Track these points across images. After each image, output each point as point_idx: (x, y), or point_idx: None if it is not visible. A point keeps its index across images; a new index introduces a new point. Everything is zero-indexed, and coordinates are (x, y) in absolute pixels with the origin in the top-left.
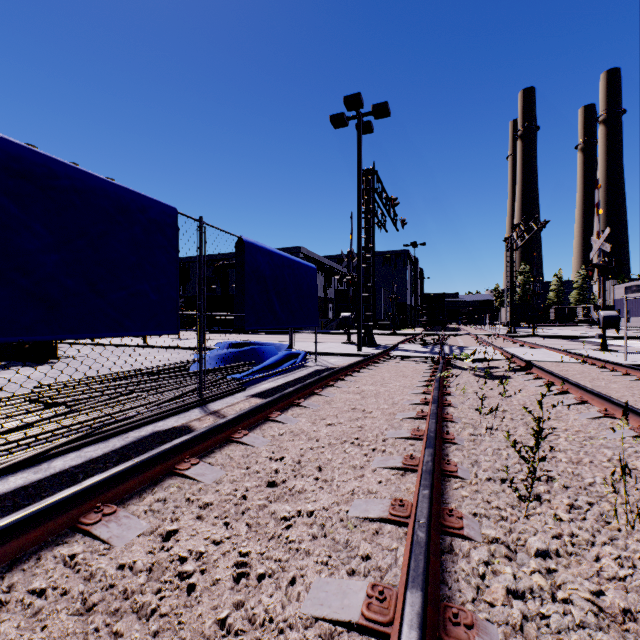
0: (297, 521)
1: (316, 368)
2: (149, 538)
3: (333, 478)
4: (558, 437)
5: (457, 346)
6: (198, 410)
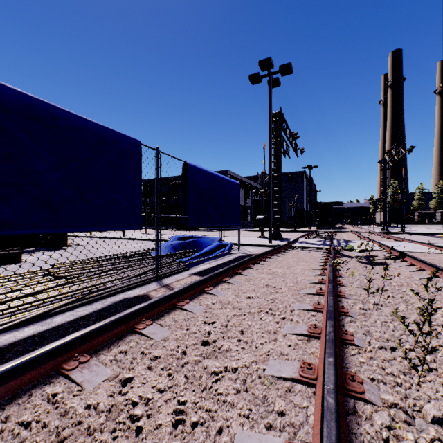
0: (224, 376)
1: (239, 255)
2: (111, 383)
3: (252, 341)
4: (435, 313)
5: (343, 240)
6: (155, 283)
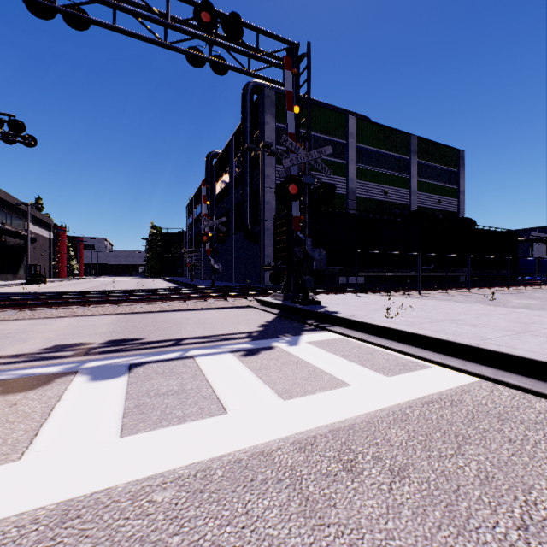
0: None
1: None
2: None
3: None
4: None
5: None
6: None
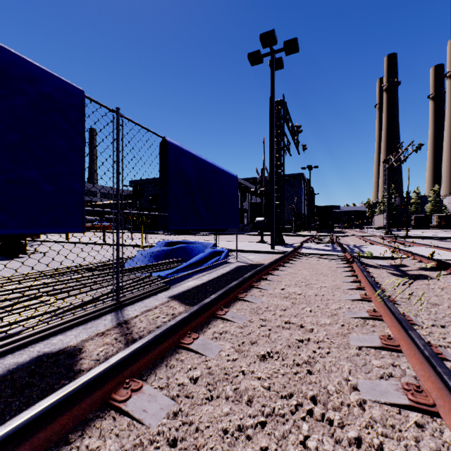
0: None
1: (237, 264)
2: None
3: None
4: None
5: (353, 245)
6: (111, 316)
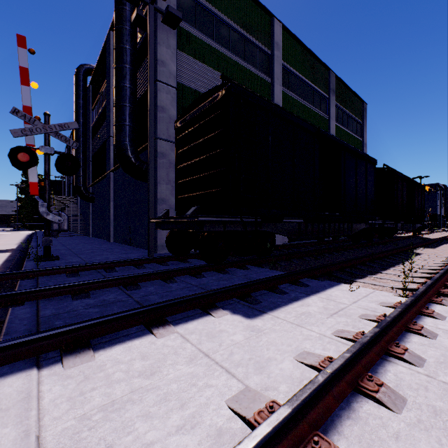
0: None
1: None
2: None
3: None
4: None
5: None
6: None
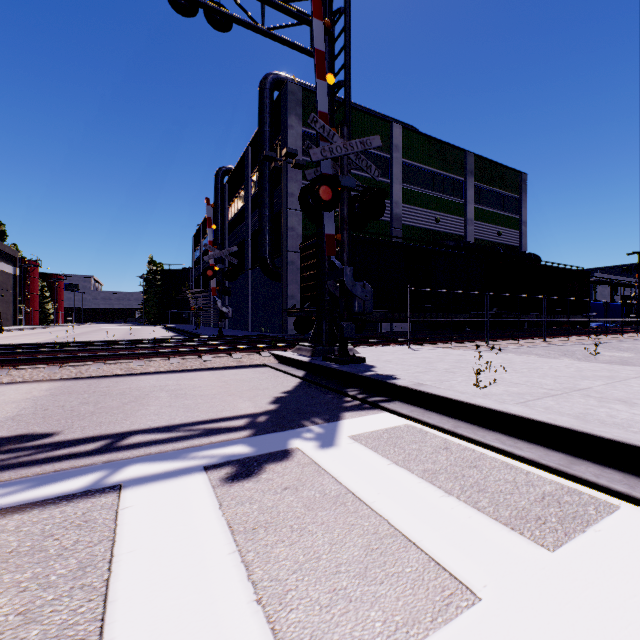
0: None
1: None
2: None
3: None
4: None
5: None
6: None
